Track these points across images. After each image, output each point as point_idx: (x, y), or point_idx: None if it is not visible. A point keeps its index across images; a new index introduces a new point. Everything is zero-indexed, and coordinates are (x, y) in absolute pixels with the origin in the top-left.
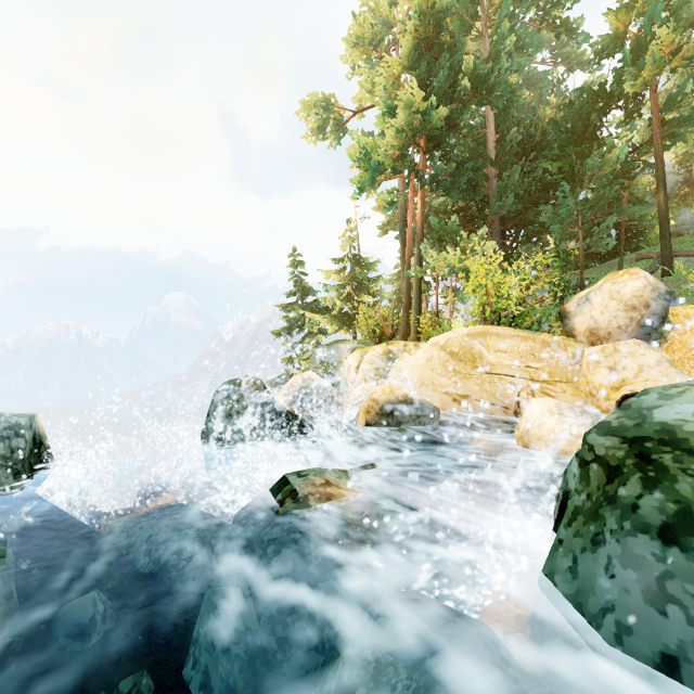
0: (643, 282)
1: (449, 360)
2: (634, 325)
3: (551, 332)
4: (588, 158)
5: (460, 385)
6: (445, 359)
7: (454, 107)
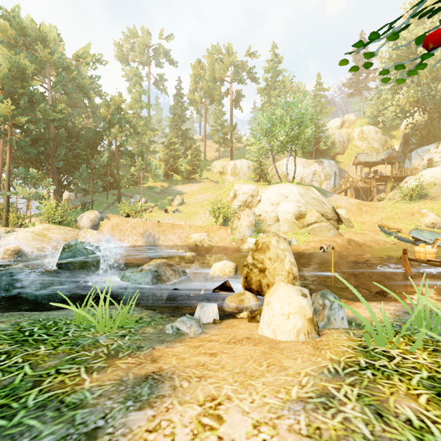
0: (95, 214)
1: (35, 236)
2: (93, 225)
3: (73, 226)
4: (93, 160)
5: (40, 244)
6: (34, 236)
7: (32, 116)
